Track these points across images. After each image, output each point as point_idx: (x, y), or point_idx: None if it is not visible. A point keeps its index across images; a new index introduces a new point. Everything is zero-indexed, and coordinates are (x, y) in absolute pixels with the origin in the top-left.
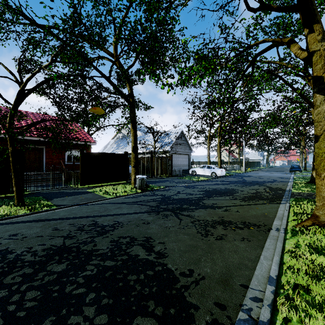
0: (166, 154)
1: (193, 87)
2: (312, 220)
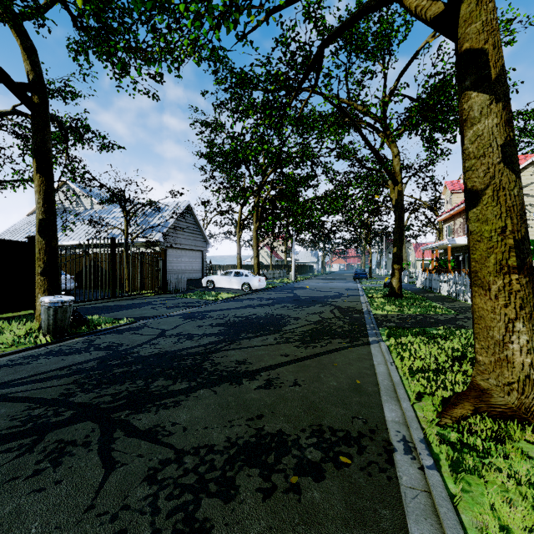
0: (154, 248)
1: (211, 127)
2: (473, 400)
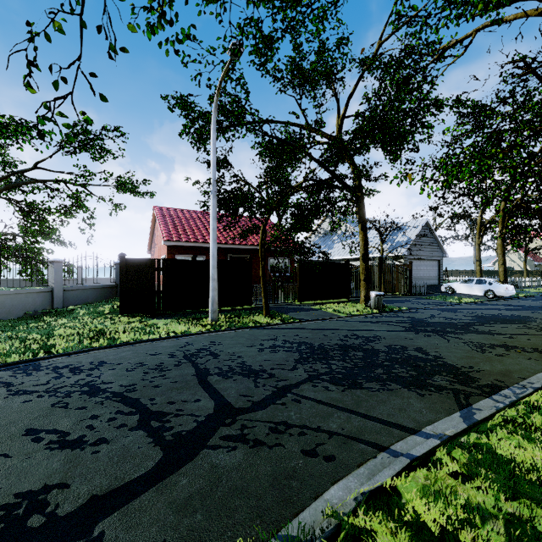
0: (399, 260)
1: (447, 145)
2: None
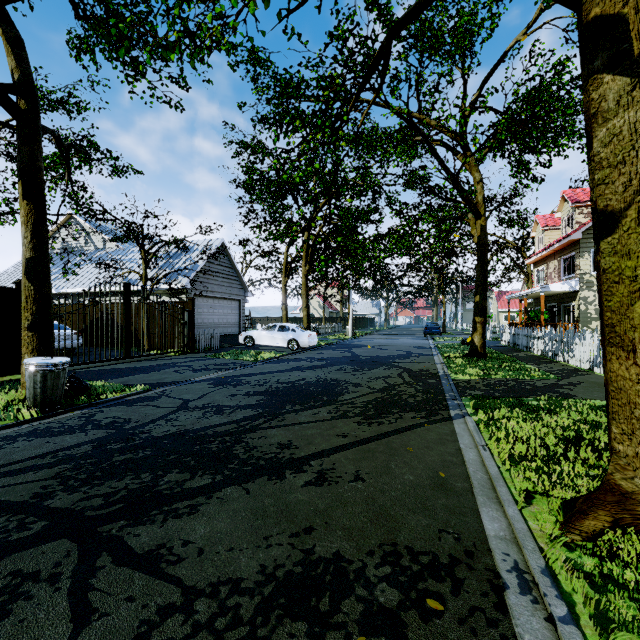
0: (180, 296)
1: (251, 149)
2: (611, 508)
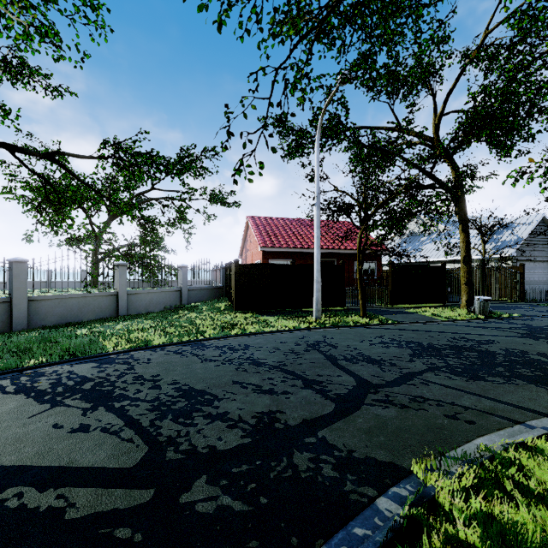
0: (506, 262)
1: None
2: None
